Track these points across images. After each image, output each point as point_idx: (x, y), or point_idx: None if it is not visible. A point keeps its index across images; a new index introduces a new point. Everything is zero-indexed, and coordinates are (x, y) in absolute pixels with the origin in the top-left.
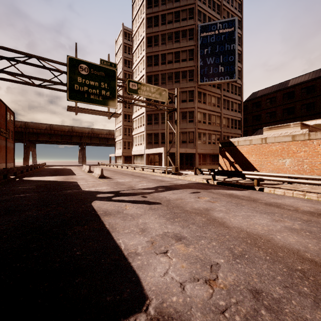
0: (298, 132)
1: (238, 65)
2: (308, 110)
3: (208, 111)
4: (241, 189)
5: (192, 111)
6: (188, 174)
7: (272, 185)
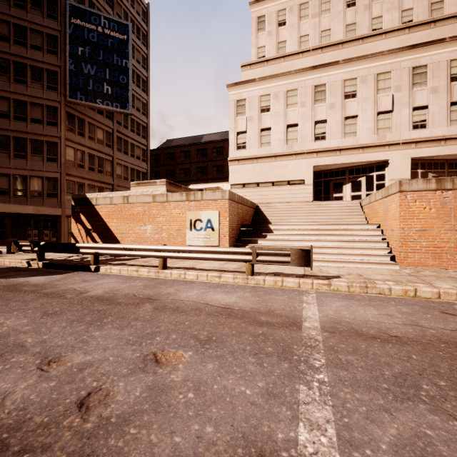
0: (158, 191)
1: (143, 95)
2: (218, 173)
3: (90, 149)
4: (63, 272)
5: (55, 142)
6: (15, 253)
7: (123, 261)
